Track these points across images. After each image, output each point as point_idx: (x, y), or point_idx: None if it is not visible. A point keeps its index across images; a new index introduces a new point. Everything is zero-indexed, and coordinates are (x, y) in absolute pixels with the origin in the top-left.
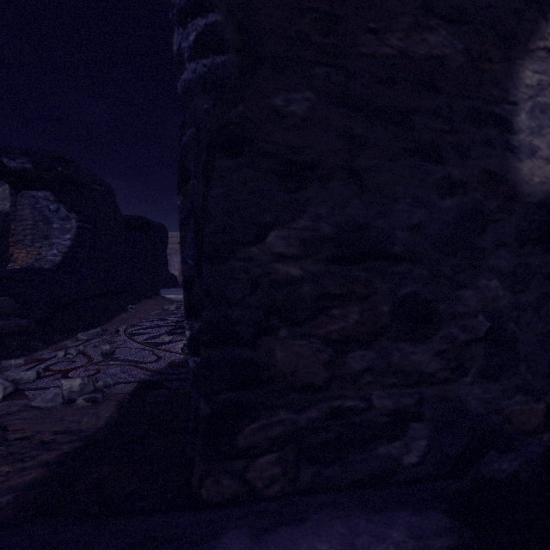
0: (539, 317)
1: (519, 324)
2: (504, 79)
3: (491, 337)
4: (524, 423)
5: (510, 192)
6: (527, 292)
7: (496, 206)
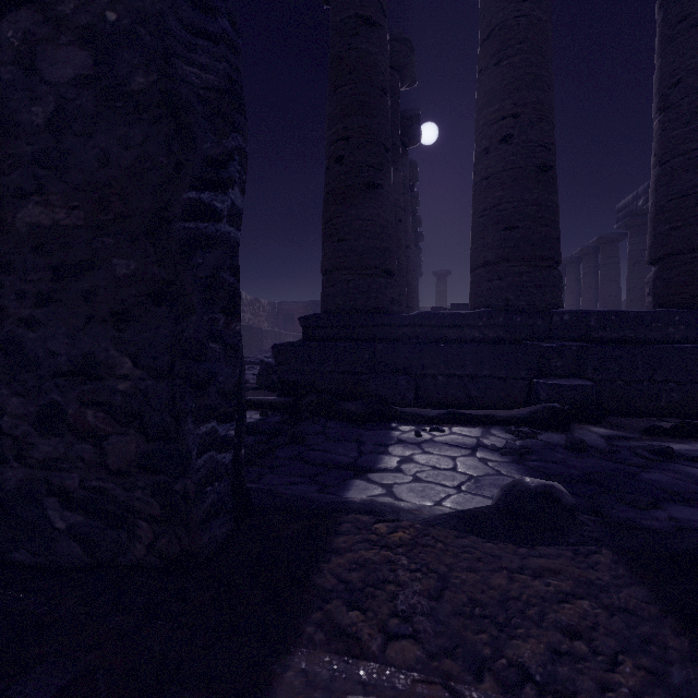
0: None
1: None
2: None
3: None
4: None
5: None
6: None
7: None
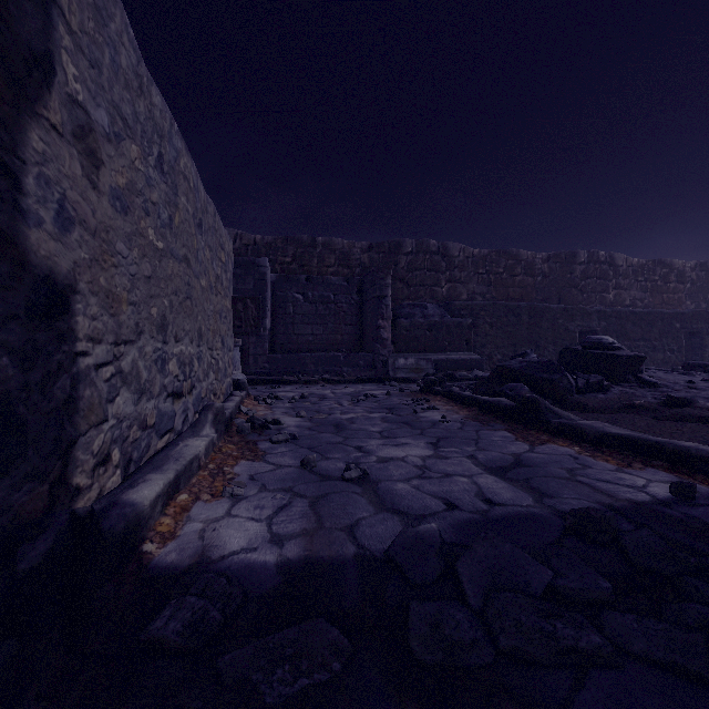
0: (45, 396)
1: (28, 405)
2: (15, 128)
3: (3, 425)
4: (33, 511)
5: (21, 259)
6: (35, 370)
7: (7, 271)
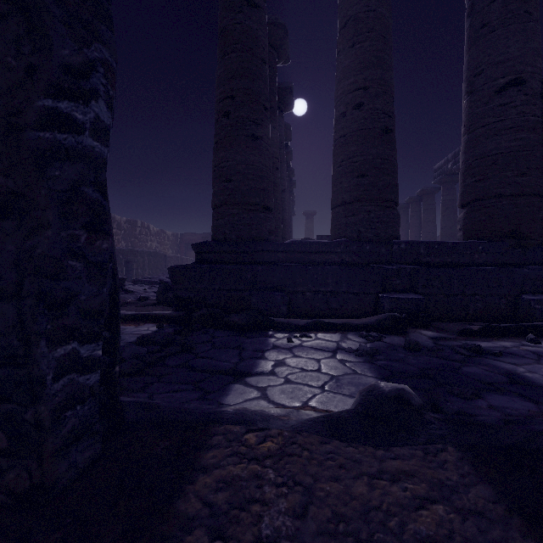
0: None
1: None
2: None
3: None
4: None
5: None
6: None
7: None
